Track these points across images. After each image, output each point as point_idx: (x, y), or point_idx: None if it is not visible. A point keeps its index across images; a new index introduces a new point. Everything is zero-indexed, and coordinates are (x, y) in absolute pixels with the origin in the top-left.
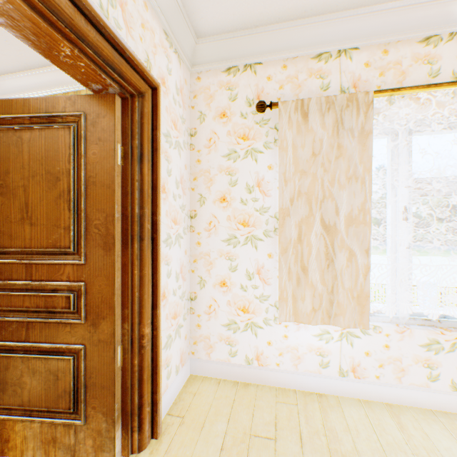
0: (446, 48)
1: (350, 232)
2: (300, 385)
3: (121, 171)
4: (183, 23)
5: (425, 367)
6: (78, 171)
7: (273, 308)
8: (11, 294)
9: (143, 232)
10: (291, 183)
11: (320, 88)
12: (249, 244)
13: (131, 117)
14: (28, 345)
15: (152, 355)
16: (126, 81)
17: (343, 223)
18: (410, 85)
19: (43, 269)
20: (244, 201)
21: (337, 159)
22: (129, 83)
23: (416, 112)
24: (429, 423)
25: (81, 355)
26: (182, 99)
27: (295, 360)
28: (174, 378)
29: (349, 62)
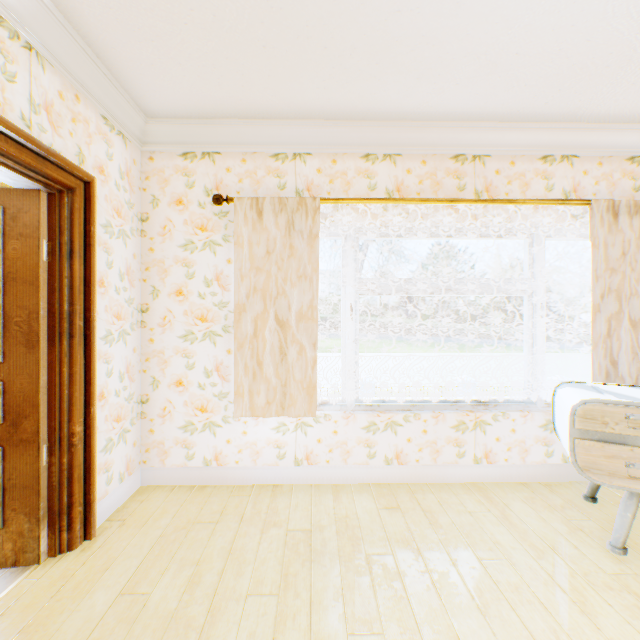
0: (382, 166)
1: (301, 327)
2: (259, 480)
3: (48, 267)
4: (128, 106)
5: (366, 447)
6: None
7: (232, 405)
8: None
9: (75, 329)
10: (248, 279)
11: (278, 187)
12: (208, 340)
13: (60, 212)
14: None
15: (86, 455)
16: (53, 180)
17: (295, 319)
18: (354, 195)
19: None
20: (203, 295)
21: (290, 258)
22: (57, 182)
23: (359, 220)
24: (361, 493)
25: None
26: (129, 182)
27: (254, 456)
28: (118, 486)
29: (304, 166)
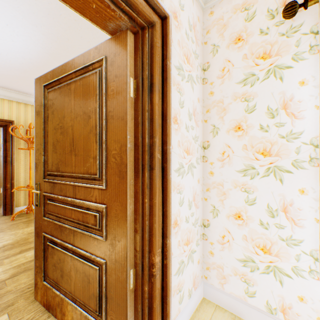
0: None
1: None
2: None
3: (134, 104)
4: None
5: None
6: (101, 109)
7: (307, 256)
8: (66, 207)
9: (153, 161)
10: None
11: None
12: (271, 176)
13: (142, 50)
14: (74, 248)
15: (162, 283)
16: (134, 9)
17: None
18: None
19: (81, 190)
20: (264, 128)
21: None
22: (137, 12)
23: None
24: None
25: (103, 268)
26: (194, 35)
27: None
28: (186, 302)
29: None
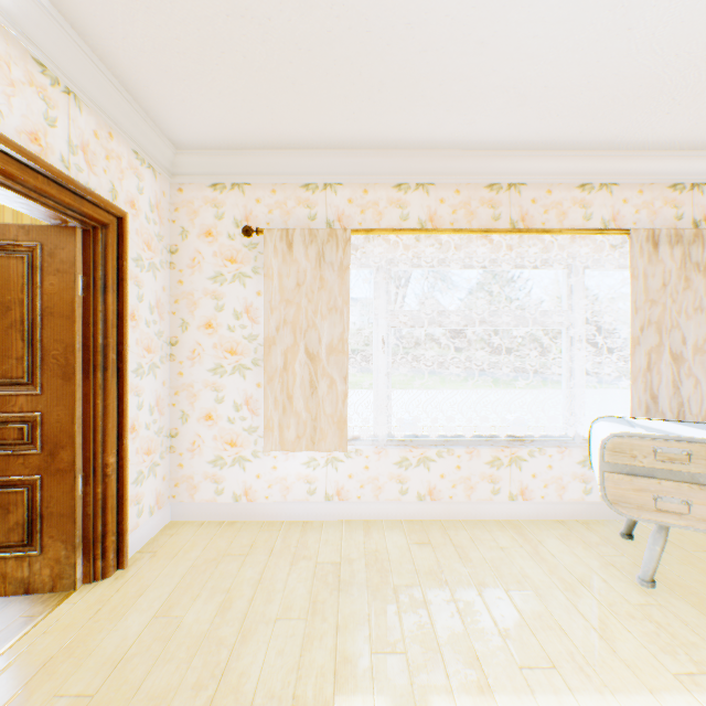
0: (414, 196)
1: (331, 361)
2: (289, 515)
3: (83, 302)
4: (158, 140)
5: (398, 483)
6: (33, 301)
7: (262, 439)
8: None
9: (108, 362)
10: (278, 311)
11: (308, 218)
12: (237, 374)
13: (95, 248)
14: None
15: (119, 486)
16: (89, 218)
17: (325, 352)
18: (386, 225)
19: None
20: (232, 328)
21: (320, 291)
22: (92, 219)
23: (391, 251)
24: (393, 529)
25: (38, 485)
26: (159, 215)
27: (284, 491)
28: (148, 519)
29: (335, 196)
